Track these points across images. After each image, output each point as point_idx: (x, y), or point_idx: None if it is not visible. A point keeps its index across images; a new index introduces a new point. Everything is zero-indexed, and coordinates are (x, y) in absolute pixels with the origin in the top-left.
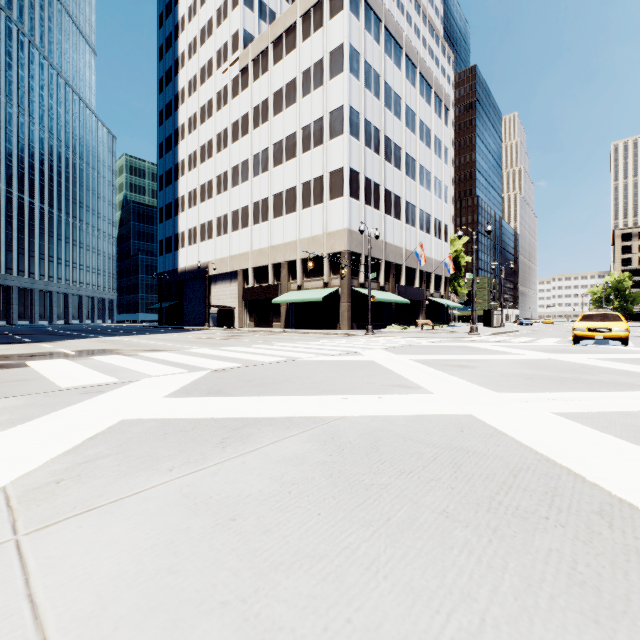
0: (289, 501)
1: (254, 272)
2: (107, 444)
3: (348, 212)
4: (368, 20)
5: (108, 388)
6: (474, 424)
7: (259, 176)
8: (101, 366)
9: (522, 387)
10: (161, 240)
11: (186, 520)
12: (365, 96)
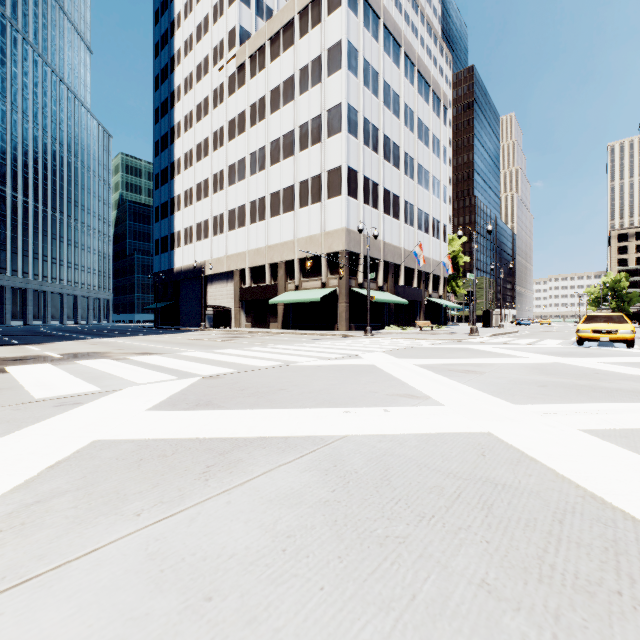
0: (283, 565)
1: (251, 272)
2: (68, 475)
3: (346, 211)
4: (366, 17)
5: (87, 399)
6: (496, 445)
7: (256, 175)
8: (85, 372)
9: (538, 397)
10: (157, 239)
11: (146, 600)
12: (363, 94)
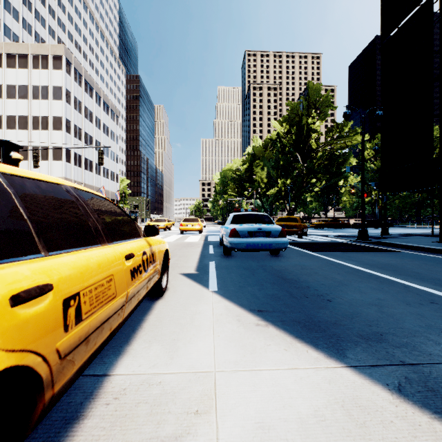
0: None
1: None
2: None
3: (65, 169)
4: (75, 76)
5: None
6: None
7: None
8: None
9: None
10: None
11: None
12: (74, 113)
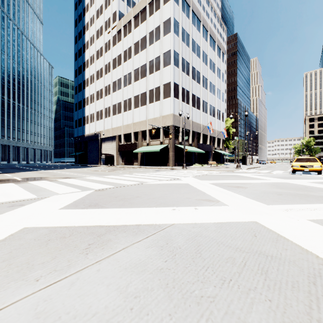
0: (130, 322)
1: (124, 136)
2: (1, 251)
3: (173, 105)
4: (183, 6)
5: (28, 202)
6: (261, 229)
7: (127, 86)
8: (31, 187)
9: (279, 200)
10: (76, 120)
11: None
12: (182, 45)
